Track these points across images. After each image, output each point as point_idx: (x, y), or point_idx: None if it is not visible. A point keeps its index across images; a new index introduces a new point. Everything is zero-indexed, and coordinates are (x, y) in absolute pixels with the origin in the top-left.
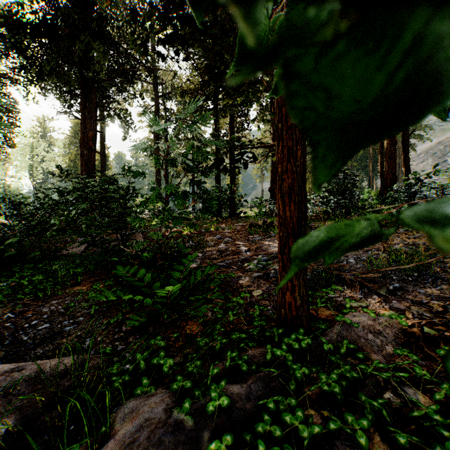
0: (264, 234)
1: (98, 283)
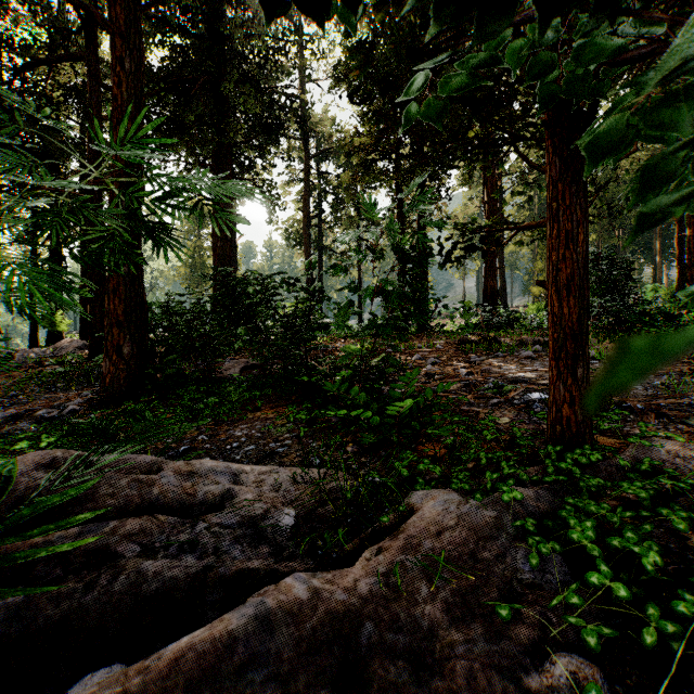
0: (484, 354)
1: (291, 405)
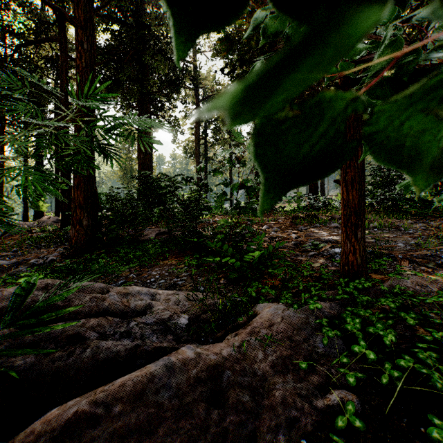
0: (308, 225)
1: (186, 256)
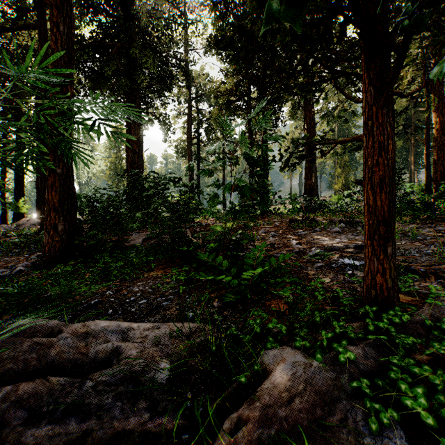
0: (307, 229)
1: (174, 268)
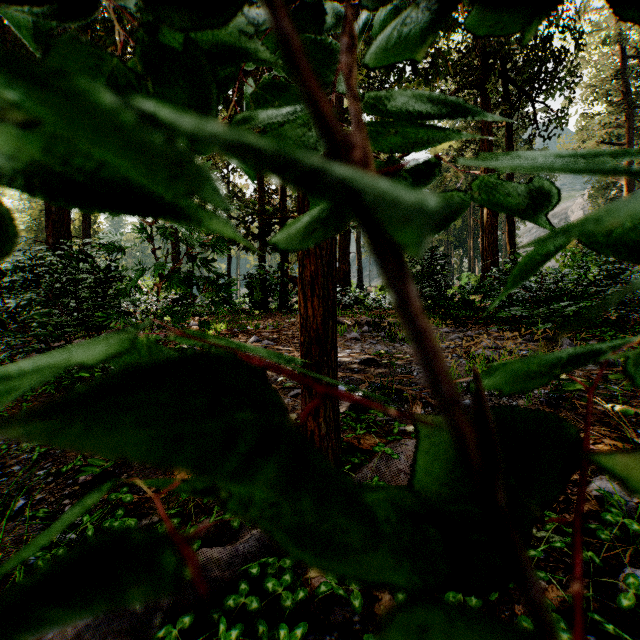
0: None
1: None
